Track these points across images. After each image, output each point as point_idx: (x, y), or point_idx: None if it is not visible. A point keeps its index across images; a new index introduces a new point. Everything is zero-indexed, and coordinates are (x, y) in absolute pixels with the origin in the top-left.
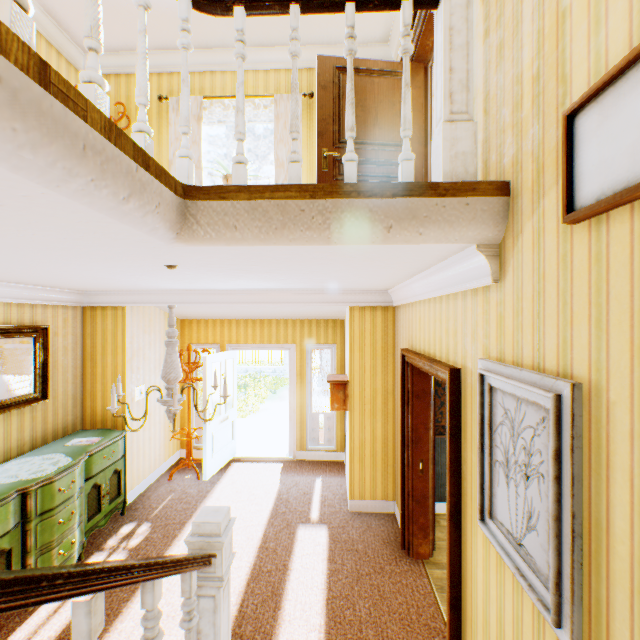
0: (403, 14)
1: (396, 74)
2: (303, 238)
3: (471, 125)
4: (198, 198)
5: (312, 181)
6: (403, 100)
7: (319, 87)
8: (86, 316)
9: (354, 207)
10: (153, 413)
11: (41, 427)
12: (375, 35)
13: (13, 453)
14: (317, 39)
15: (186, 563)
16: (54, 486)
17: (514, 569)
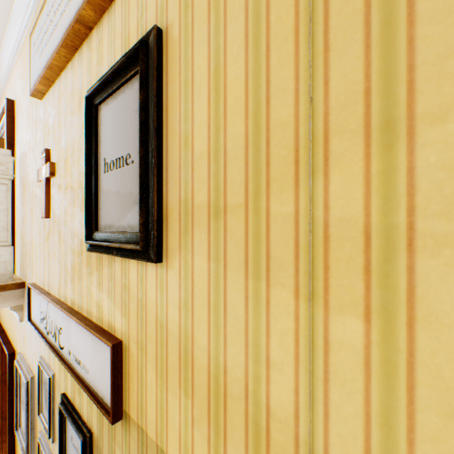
0: None
1: None
2: None
3: (11, 248)
4: None
5: None
6: None
7: None
8: None
9: None
10: None
11: None
12: None
13: None
14: None
15: None
16: None
17: (22, 448)
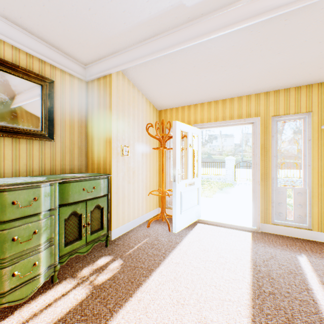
0: None
1: None
2: None
3: None
4: None
5: None
6: None
7: None
8: (88, 89)
9: None
10: (136, 172)
11: (49, 162)
12: None
13: (21, 175)
14: None
15: None
16: (4, 196)
17: None
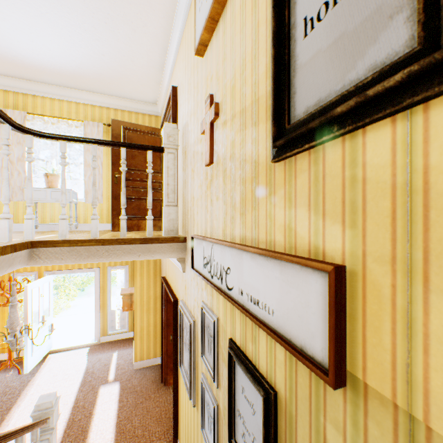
0: (148, 156)
1: (158, 134)
2: (99, 260)
3: (176, 208)
4: (40, 246)
5: (110, 176)
6: (148, 193)
7: (113, 137)
8: None
9: (123, 248)
10: None
11: None
12: (149, 100)
13: None
14: (113, 94)
15: (36, 425)
16: None
17: (185, 383)
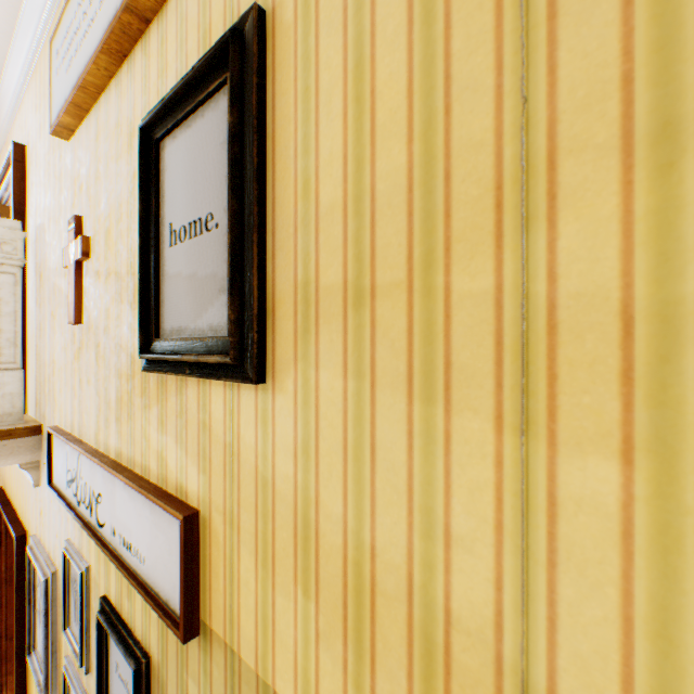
0: None
1: None
2: None
3: (20, 372)
4: None
5: None
6: None
7: None
8: None
9: None
10: None
11: None
12: None
13: None
14: None
15: None
16: None
17: (37, 682)
